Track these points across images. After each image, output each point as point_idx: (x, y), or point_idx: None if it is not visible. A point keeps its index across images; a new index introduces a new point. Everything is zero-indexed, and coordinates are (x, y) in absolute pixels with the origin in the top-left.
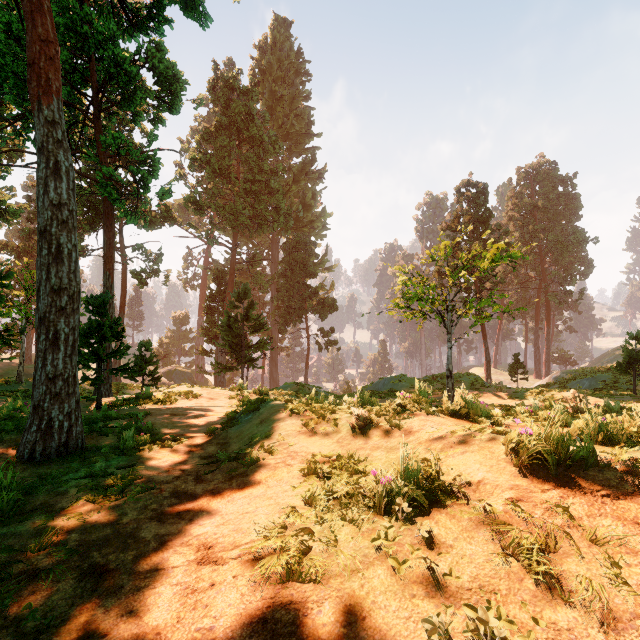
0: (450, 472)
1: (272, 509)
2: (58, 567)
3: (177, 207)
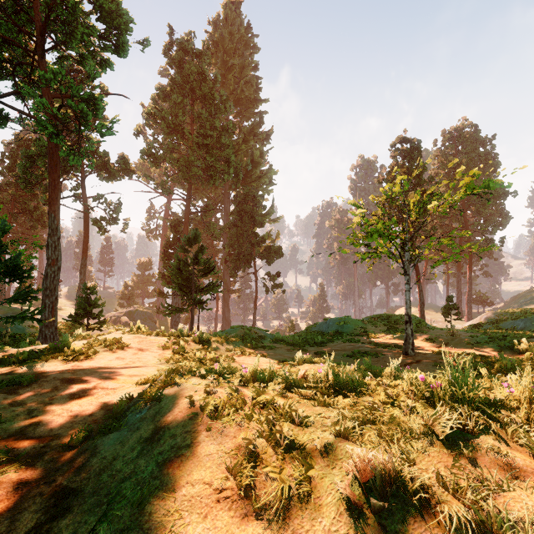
0: None
1: None
2: None
3: (141, 166)
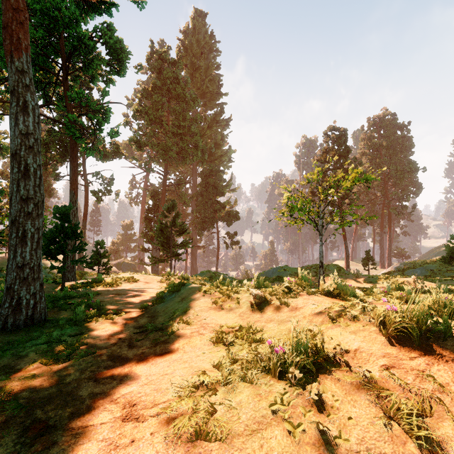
0: (330, 341)
1: (186, 371)
2: (5, 423)
3: (125, 146)
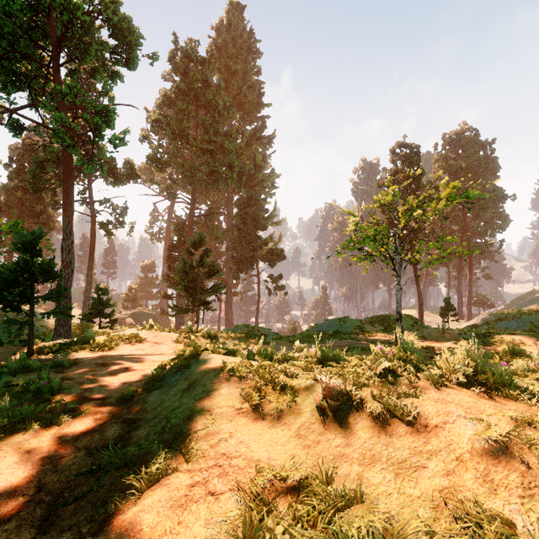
0: None
1: None
2: None
3: (144, 169)
